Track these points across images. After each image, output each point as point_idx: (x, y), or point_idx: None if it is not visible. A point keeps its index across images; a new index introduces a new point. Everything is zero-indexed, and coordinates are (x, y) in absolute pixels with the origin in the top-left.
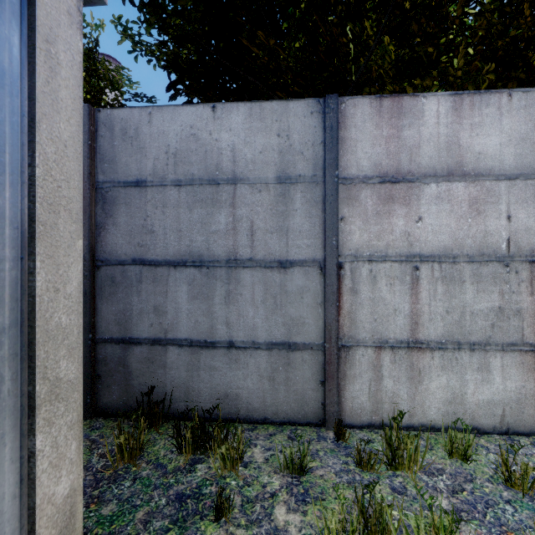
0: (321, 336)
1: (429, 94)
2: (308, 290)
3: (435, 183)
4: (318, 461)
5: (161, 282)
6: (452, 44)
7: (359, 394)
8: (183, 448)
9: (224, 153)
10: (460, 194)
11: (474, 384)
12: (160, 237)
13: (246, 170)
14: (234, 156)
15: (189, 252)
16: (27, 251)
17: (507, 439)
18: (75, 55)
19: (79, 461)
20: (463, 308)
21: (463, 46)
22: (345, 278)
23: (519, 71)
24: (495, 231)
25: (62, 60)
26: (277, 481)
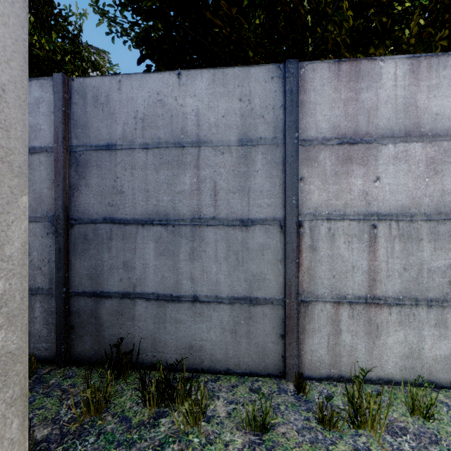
0: (281, 291)
1: (386, 58)
2: (269, 247)
3: (393, 144)
4: (279, 417)
5: (130, 239)
6: (406, 12)
7: (317, 348)
8: (147, 403)
9: (189, 117)
10: (417, 154)
11: (431, 340)
12: (129, 197)
13: (209, 134)
14: (198, 120)
15: (156, 211)
16: None
17: None
18: None
19: (23, 438)
20: (420, 265)
21: (418, 13)
22: (304, 236)
23: None
24: None
25: None
26: (239, 440)
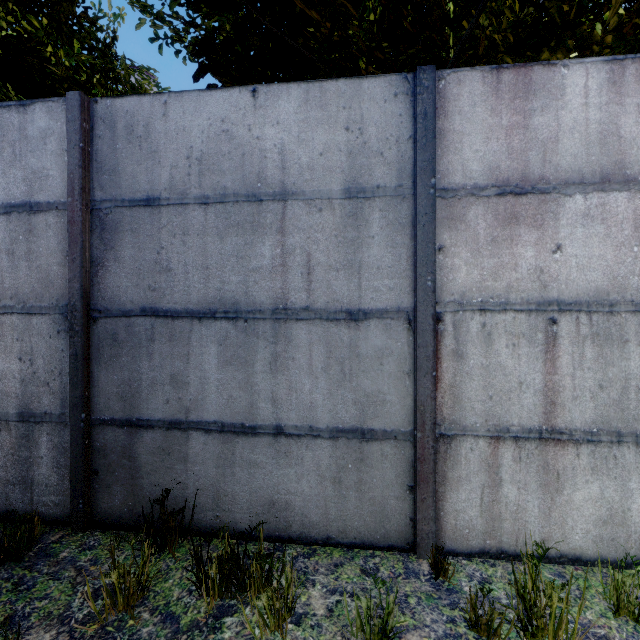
0: (409, 420)
1: (572, 62)
2: (391, 353)
3: (582, 194)
4: (408, 617)
5: (181, 340)
6: None
7: (465, 507)
8: (204, 593)
9: (269, 156)
10: (620, 210)
11: None
12: (180, 278)
13: (300, 181)
14: (283, 161)
15: (219, 299)
16: None
17: None
18: None
19: None
20: (625, 380)
21: None
22: (445, 336)
23: None
24: None
25: None
26: None
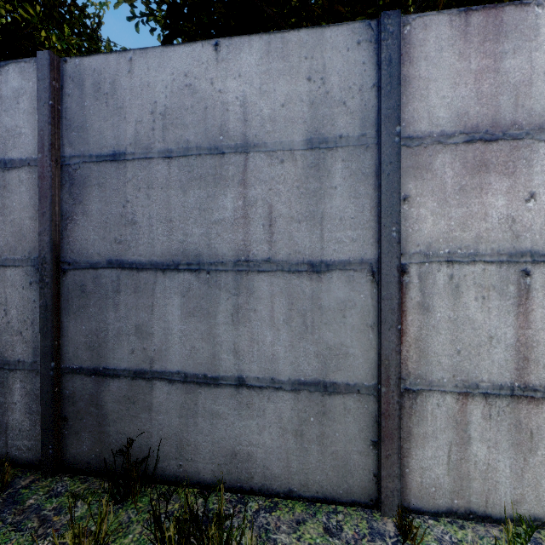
0: (373, 374)
1: None
2: (354, 305)
3: None
4: None
5: (145, 292)
6: None
7: (431, 465)
8: None
9: (231, 109)
10: None
11: None
12: (144, 230)
13: (261, 133)
14: (245, 113)
15: (182, 251)
16: None
17: None
18: None
19: None
20: None
21: None
22: (410, 288)
23: None
24: None
25: None
26: None
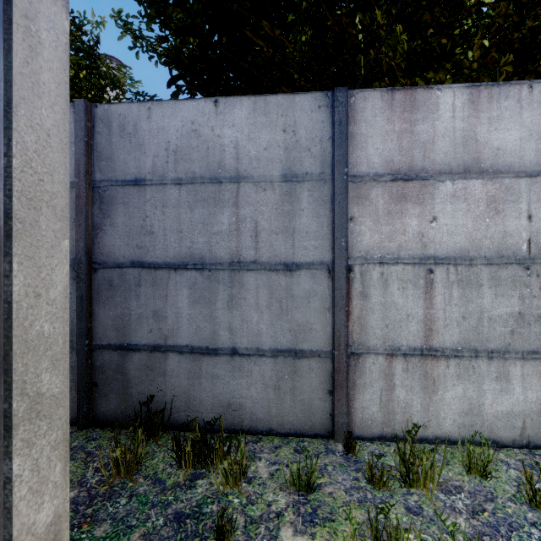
0: (329, 343)
1: (444, 87)
2: (316, 294)
3: (451, 181)
4: (326, 477)
5: (161, 285)
6: (468, 35)
7: (369, 405)
8: (183, 462)
9: (227, 150)
10: (477, 192)
11: (492, 395)
12: (160, 239)
13: (250, 168)
14: (237, 153)
15: (190, 254)
16: (2, 251)
17: (528, 453)
18: (60, 35)
19: (65, 483)
20: (480, 313)
21: (479, 36)
22: (355, 282)
23: (536, 65)
24: (515, 232)
25: (44, 39)
26: (282, 500)
